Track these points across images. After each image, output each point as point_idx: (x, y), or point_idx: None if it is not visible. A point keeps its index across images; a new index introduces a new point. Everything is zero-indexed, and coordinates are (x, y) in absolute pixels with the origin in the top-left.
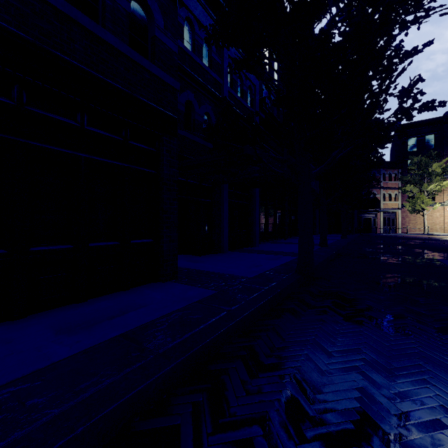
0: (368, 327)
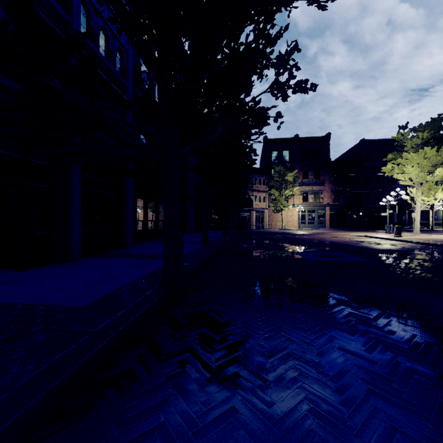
0: (244, 391)
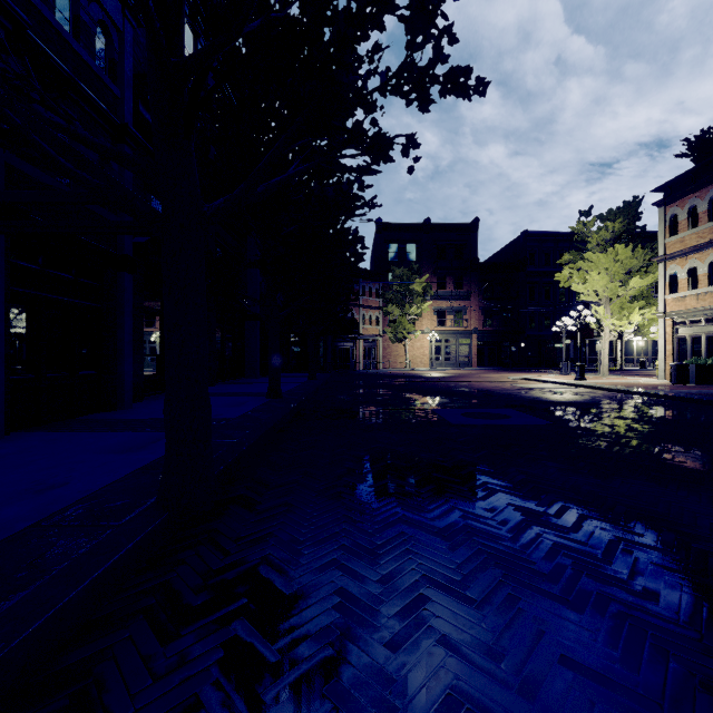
0: None
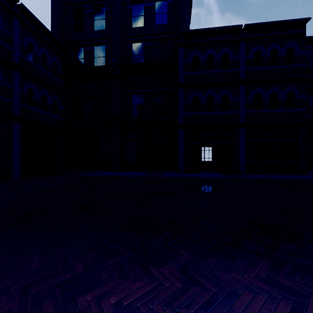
0: None
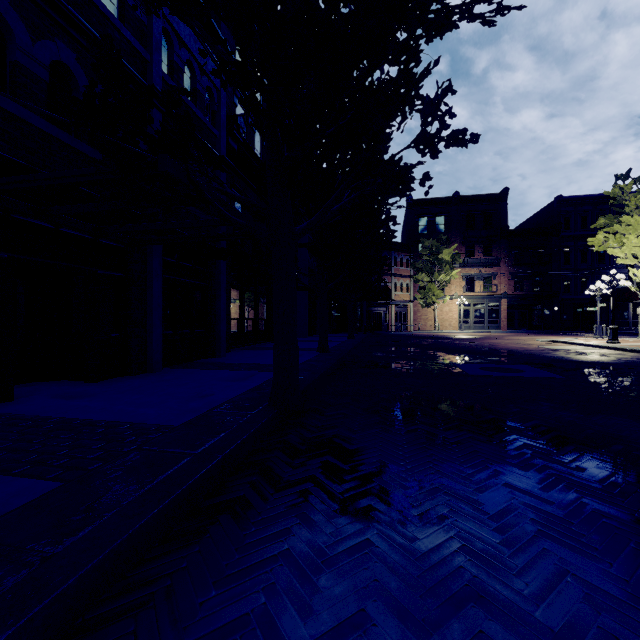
0: (381, 525)
